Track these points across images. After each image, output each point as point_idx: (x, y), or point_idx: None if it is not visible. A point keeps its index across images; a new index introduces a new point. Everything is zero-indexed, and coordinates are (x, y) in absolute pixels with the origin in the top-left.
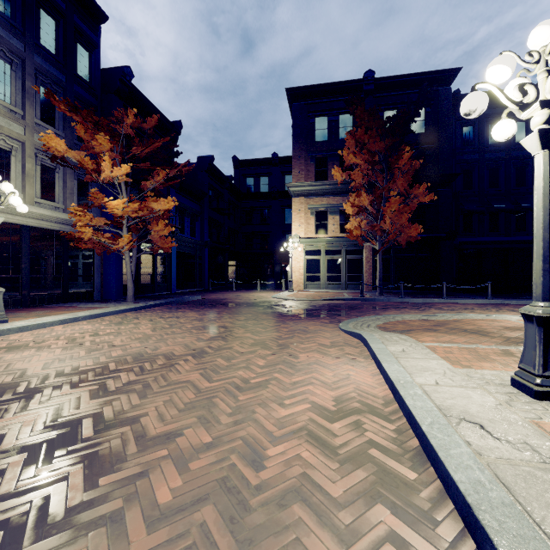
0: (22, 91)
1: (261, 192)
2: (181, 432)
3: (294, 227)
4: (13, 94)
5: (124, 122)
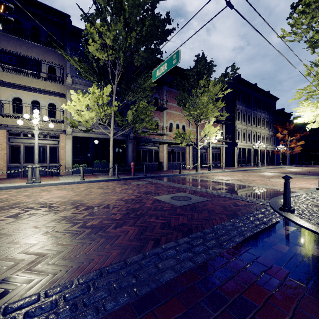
0: (268, 125)
1: None
2: None
3: None
4: (267, 126)
5: (290, 126)
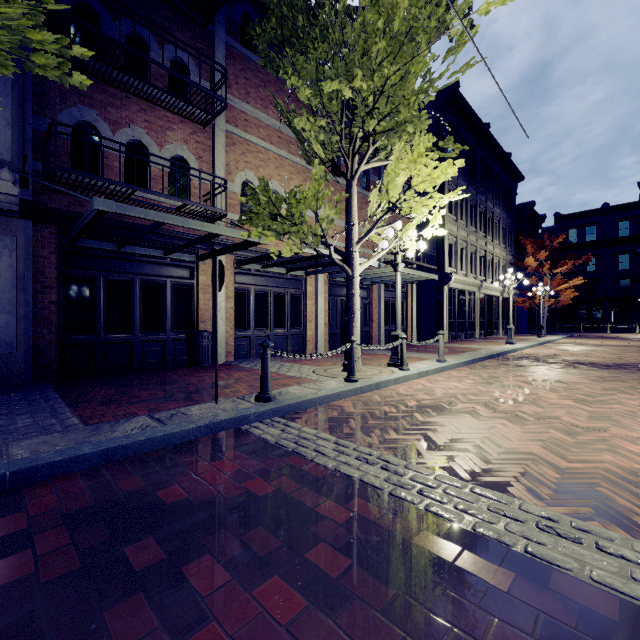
0: (505, 237)
1: (588, 242)
2: None
3: None
4: (503, 240)
5: (554, 241)
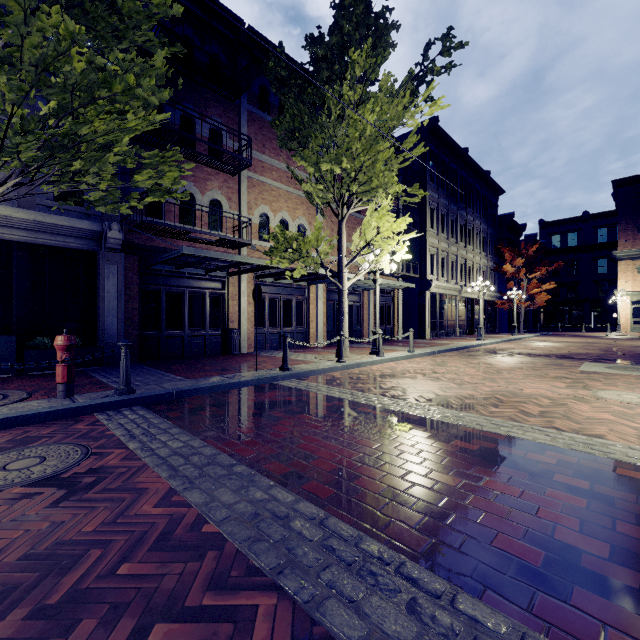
0: (486, 245)
1: (569, 248)
2: (639, 344)
3: (619, 283)
4: (484, 248)
5: (529, 250)
